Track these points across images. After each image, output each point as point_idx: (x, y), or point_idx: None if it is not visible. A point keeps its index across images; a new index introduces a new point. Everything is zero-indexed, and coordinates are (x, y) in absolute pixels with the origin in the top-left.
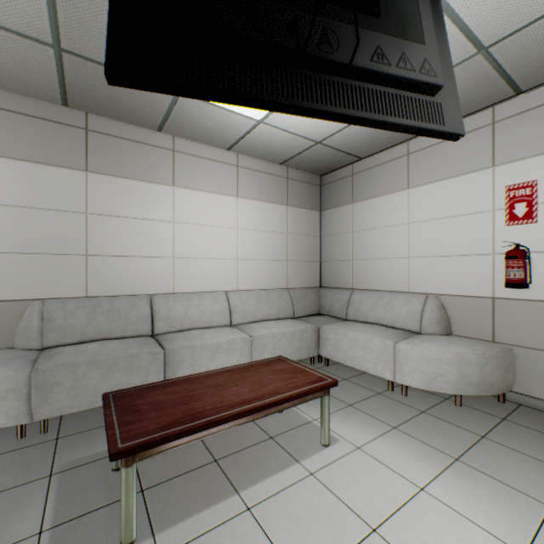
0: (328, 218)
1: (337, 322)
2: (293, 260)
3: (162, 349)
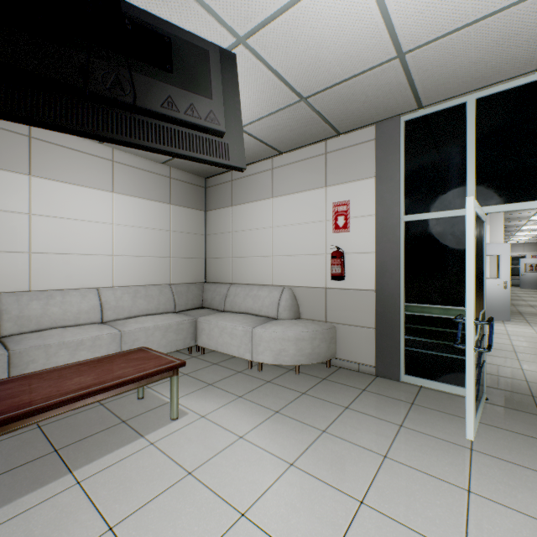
0: (212, 218)
1: (214, 314)
2: (177, 257)
3: (6, 351)
